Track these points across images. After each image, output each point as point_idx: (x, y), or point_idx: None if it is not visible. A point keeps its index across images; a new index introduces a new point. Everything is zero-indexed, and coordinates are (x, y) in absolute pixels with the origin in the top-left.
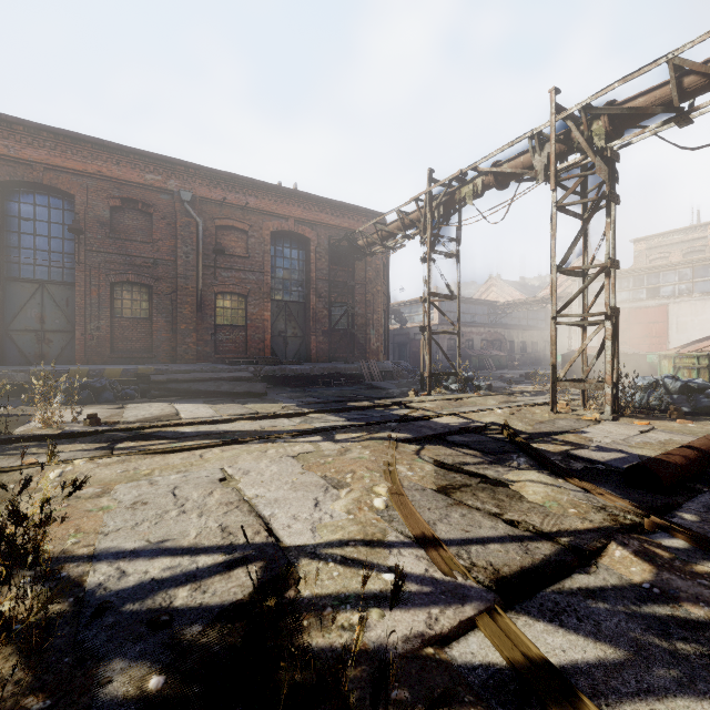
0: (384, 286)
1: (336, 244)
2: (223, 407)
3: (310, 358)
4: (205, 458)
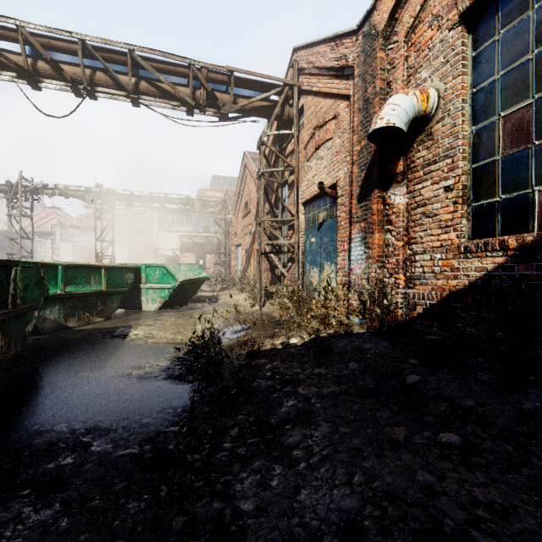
0: None
1: None
2: None
3: None
4: None
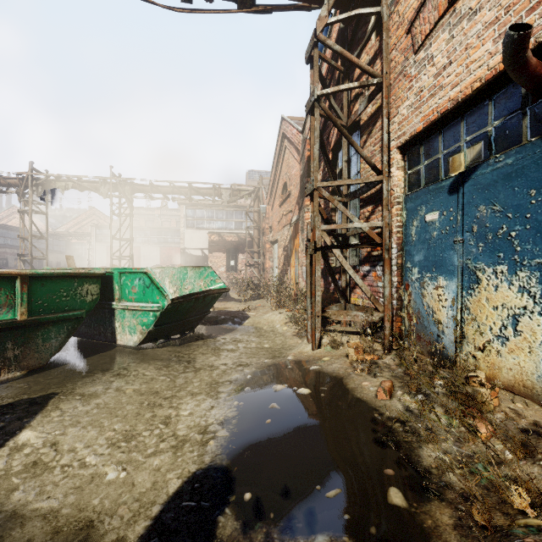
0: None
1: None
2: None
3: None
4: None
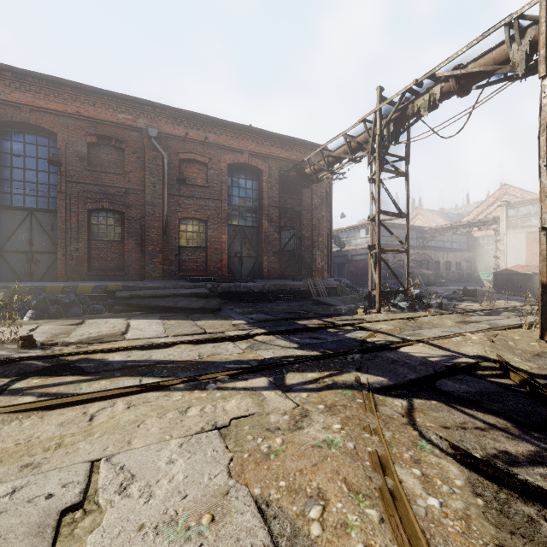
0: (327, 213)
1: (285, 175)
2: (175, 324)
3: (262, 276)
4: (92, 426)
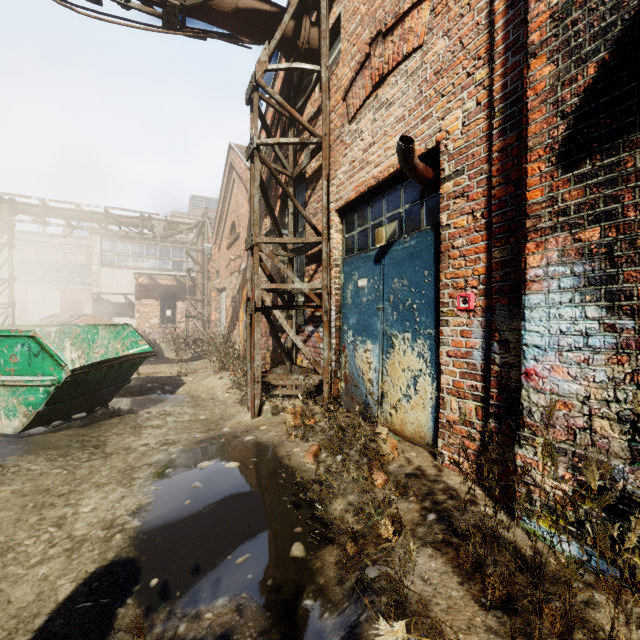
0: None
1: None
2: None
3: None
4: None
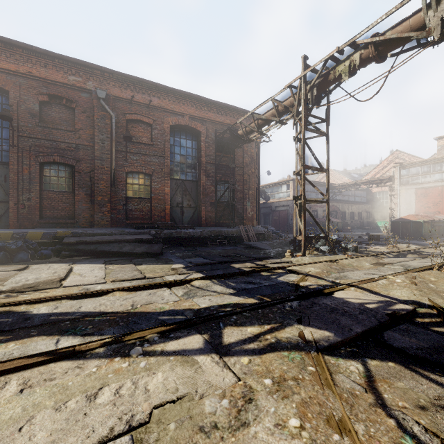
0: (256, 170)
1: (221, 136)
2: (117, 269)
3: (200, 224)
4: None
